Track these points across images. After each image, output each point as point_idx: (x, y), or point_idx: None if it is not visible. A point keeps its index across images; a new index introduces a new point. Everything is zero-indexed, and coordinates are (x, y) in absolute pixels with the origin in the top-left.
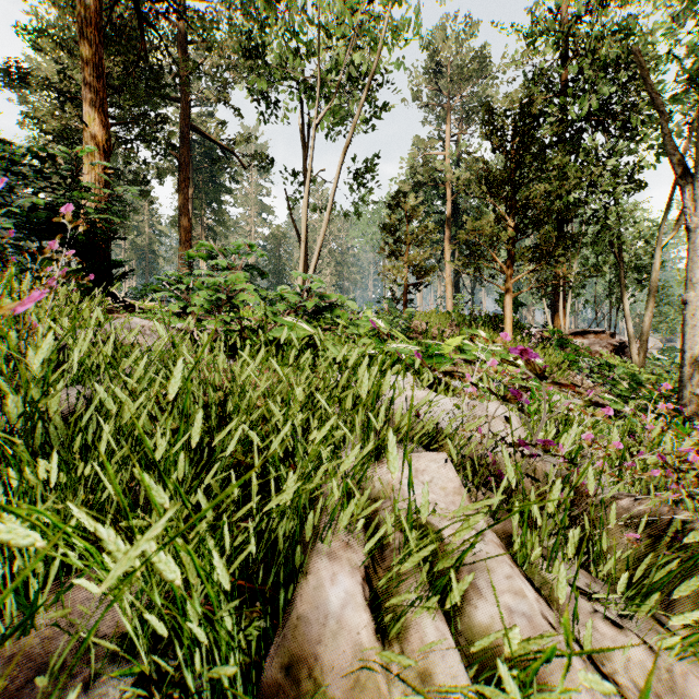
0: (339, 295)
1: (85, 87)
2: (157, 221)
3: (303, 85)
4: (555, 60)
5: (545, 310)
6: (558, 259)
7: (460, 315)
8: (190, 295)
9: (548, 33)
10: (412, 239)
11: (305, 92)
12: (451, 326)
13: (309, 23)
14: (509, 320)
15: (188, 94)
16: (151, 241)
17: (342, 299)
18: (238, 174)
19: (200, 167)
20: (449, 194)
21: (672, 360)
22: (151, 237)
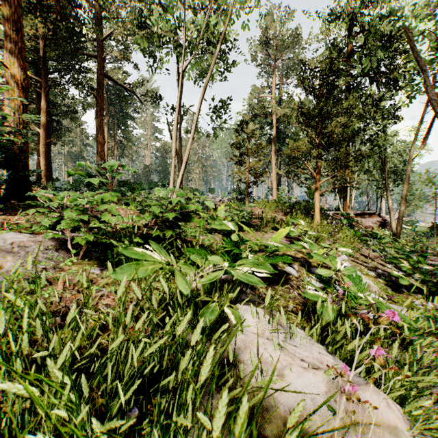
0: (197, 206)
1: (7, 39)
2: (86, 137)
3: (174, 43)
4: (344, 37)
5: (338, 200)
6: (352, 169)
7: (283, 203)
8: (64, 210)
9: (340, 18)
10: (251, 152)
11: (175, 47)
12: (278, 211)
13: (182, 5)
14: (318, 209)
15: (103, 53)
16: (81, 150)
17: (199, 209)
18: (138, 107)
19: (113, 102)
20: (274, 123)
21: (412, 229)
22: (81, 147)
